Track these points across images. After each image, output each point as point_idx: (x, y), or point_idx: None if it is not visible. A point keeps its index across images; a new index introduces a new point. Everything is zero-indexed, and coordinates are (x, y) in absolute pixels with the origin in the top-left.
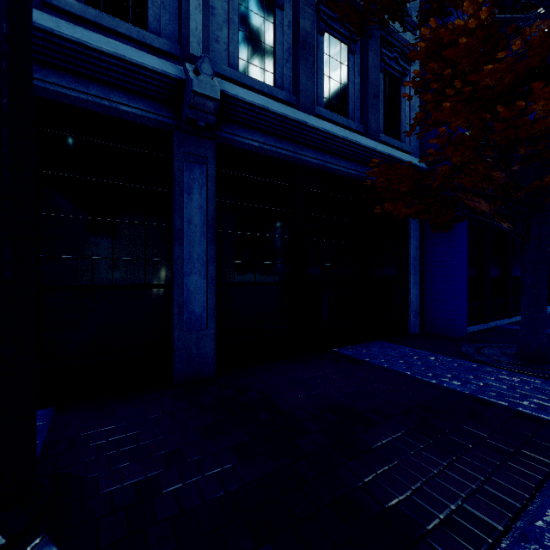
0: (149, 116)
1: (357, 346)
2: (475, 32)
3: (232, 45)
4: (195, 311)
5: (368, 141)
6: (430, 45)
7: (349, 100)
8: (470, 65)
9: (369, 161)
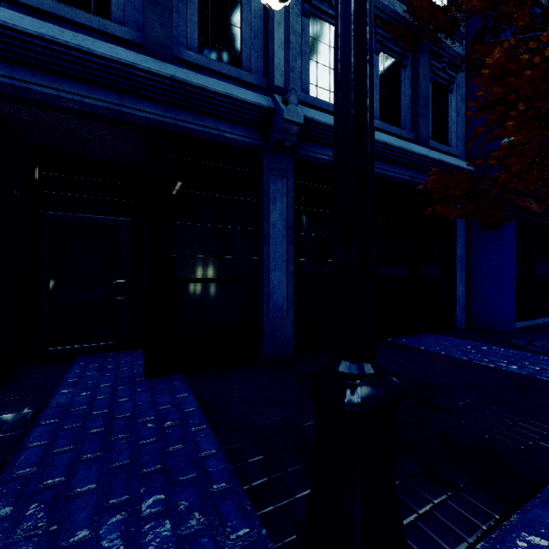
0: (246, 140)
1: (410, 337)
2: (539, 65)
3: (304, 73)
4: (278, 301)
5: (420, 148)
6: (494, 72)
7: (401, 111)
8: (532, 90)
9: (421, 167)
